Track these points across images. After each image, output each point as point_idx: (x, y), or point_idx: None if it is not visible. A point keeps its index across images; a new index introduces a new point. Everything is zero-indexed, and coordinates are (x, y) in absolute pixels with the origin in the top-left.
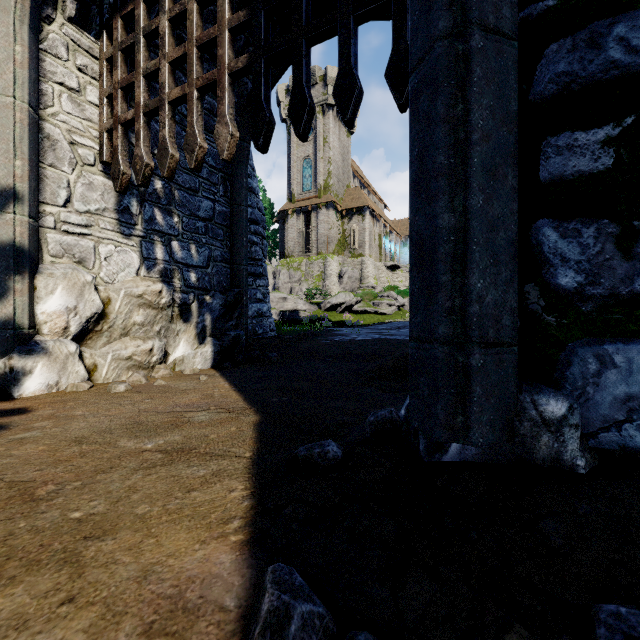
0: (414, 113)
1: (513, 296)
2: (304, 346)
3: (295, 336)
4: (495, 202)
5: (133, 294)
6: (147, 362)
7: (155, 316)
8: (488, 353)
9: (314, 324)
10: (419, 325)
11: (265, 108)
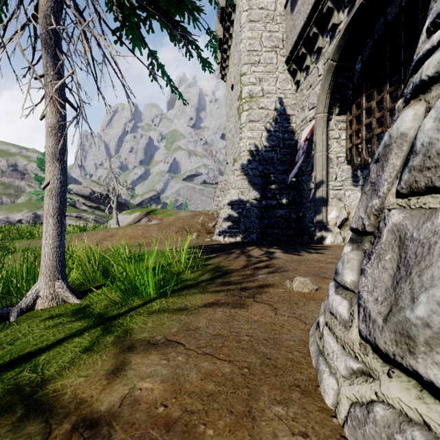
0: None
1: None
2: None
3: None
4: None
5: None
6: None
7: None
8: None
9: None
10: None
11: None
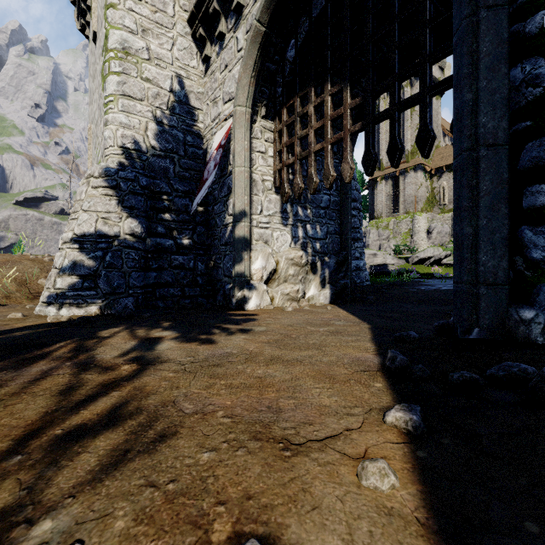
0: (454, 179)
1: (505, 263)
2: (394, 293)
3: (386, 285)
4: (493, 221)
5: (289, 258)
6: (296, 297)
7: (299, 271)
8: (489, 288)
9: (402, 276)
10: (456, 276)
11: (372, 152)
